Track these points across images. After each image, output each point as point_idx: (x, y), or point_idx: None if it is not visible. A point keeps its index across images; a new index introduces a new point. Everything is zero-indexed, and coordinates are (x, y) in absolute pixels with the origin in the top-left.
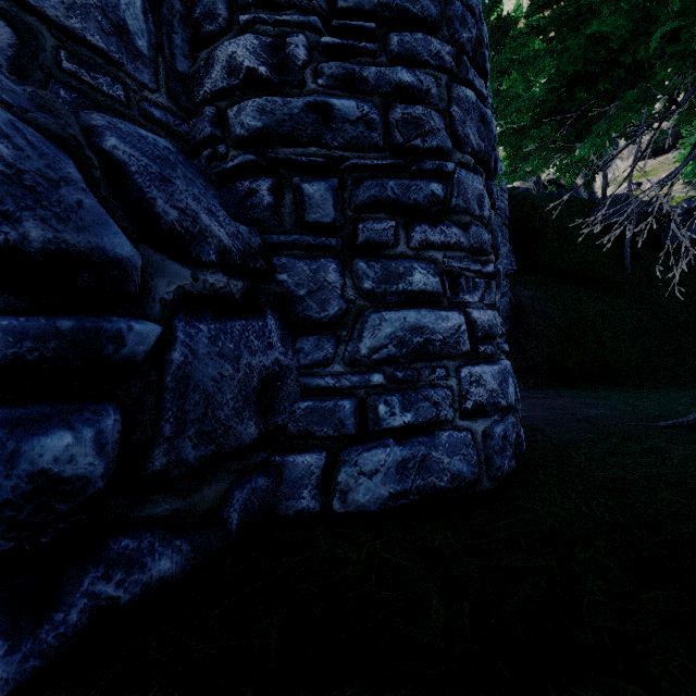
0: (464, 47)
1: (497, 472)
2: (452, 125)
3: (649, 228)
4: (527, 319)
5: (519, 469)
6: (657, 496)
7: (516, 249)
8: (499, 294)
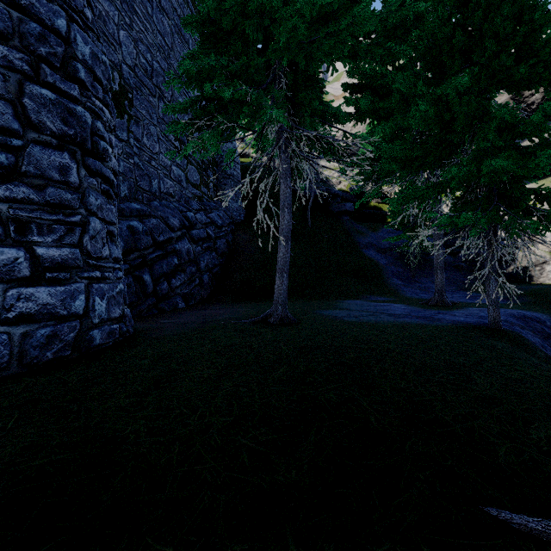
0: (46, 58)
1: (33, 360)
2: (26, 112)
3: (324, 201)
4: (239, 255)
5: (79, 357)
6: (139, 362)
7: (246, 205)
8: (87, 237)
